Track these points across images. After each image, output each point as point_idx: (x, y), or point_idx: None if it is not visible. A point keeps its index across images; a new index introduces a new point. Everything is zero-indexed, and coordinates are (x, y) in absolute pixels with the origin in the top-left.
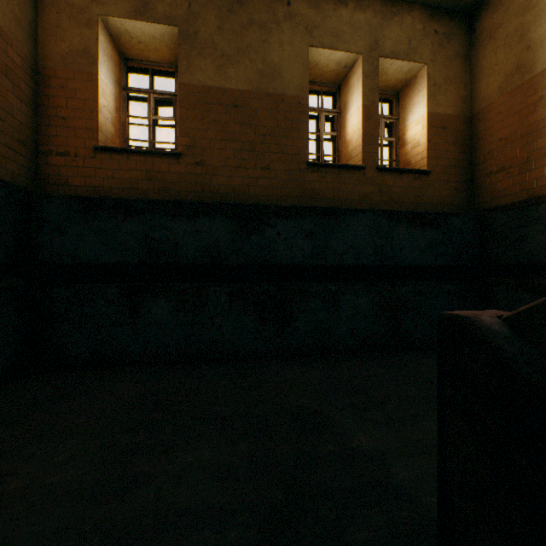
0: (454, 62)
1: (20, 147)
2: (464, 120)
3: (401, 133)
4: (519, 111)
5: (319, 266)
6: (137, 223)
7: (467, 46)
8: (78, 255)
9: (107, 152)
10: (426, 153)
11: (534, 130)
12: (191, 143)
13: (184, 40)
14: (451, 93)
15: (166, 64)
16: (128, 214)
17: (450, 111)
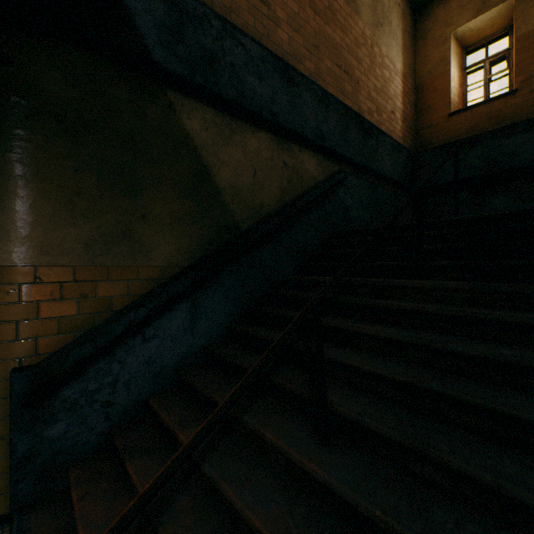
0: None
1: (409, 131)
2: None
3: None
4: None
5: None
6: (480, 149)
7: None
8: (440, 179)
9: (456, 114)
10: None
11: None
12: (525, 78)
13: (519, 3)
14: None
15: (499, 31)
16: (473, 145)
17: None
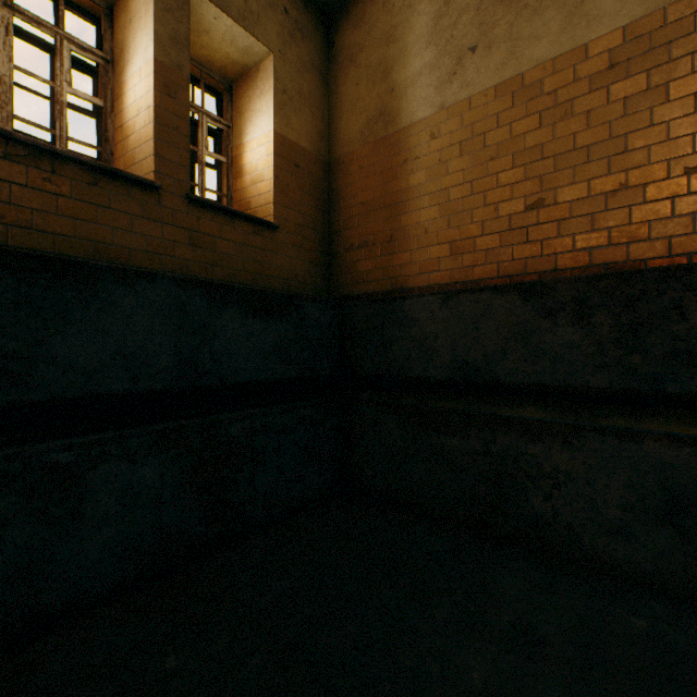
0: (310, 74)
1: None
2: (322, 165)
3: (237, 153)
4: (383, 171)
5: (17, 406)
6: None
7: (326, 61)
8: None
9: None
10: (273, 195)
11: (399, 202)
12: None
13: None
14: (307, 117)
15: None
16: None
17: (306, 143)
